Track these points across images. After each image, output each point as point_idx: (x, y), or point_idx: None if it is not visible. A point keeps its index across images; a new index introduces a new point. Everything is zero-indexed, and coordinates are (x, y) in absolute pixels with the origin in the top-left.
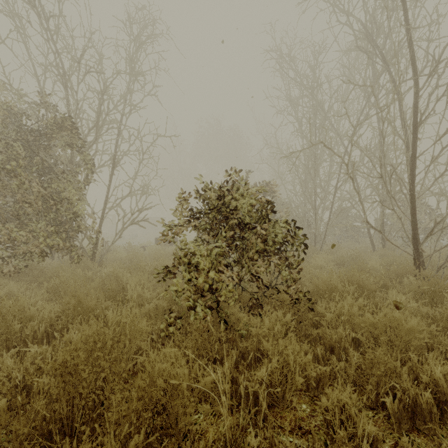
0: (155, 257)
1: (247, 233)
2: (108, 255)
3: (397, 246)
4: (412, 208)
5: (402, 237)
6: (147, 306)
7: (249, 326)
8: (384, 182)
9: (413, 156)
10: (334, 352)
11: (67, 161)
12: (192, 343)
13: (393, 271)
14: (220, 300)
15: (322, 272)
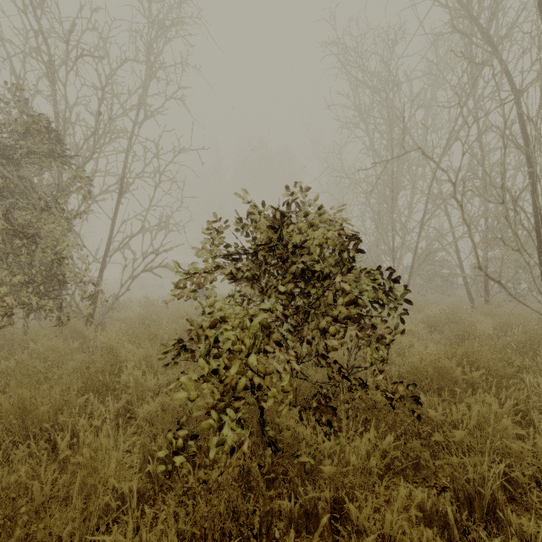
0: (177, 317)
1: (310, 287)
2: (114, 313)
3: (525, 304)
4: None
5: (530, 291)
6: (146, 405)
7: (316, 451)
8: (507, 210)
9: None
10: (474, 506)
11: (53, 183)
12: (208, 508)
13: (518, 341)
14: (264, 406)
15: (411, 340)
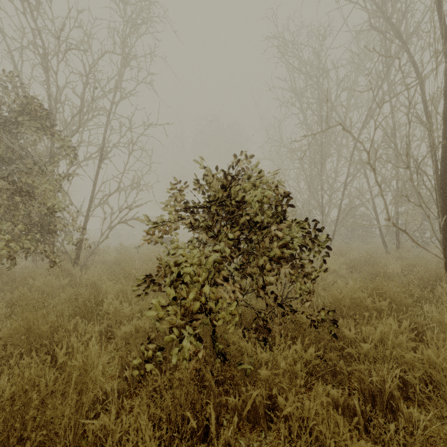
0: (147, 259)
1: (251, 234)
2: (96, 257)
3: (426, 249)
4: (443, 204)
5: (430, 238)
6: (123, 327)
7: (255, 360)
8: (411, 173)
9: (444, 143)
10: (376, 401)
11: (46, 152)
12: (172, 399)
13: (420, 278)
14: (215, 325)
15: (335, 278)
